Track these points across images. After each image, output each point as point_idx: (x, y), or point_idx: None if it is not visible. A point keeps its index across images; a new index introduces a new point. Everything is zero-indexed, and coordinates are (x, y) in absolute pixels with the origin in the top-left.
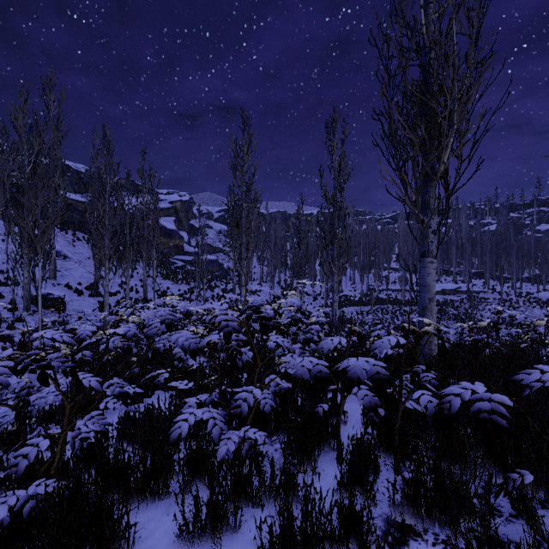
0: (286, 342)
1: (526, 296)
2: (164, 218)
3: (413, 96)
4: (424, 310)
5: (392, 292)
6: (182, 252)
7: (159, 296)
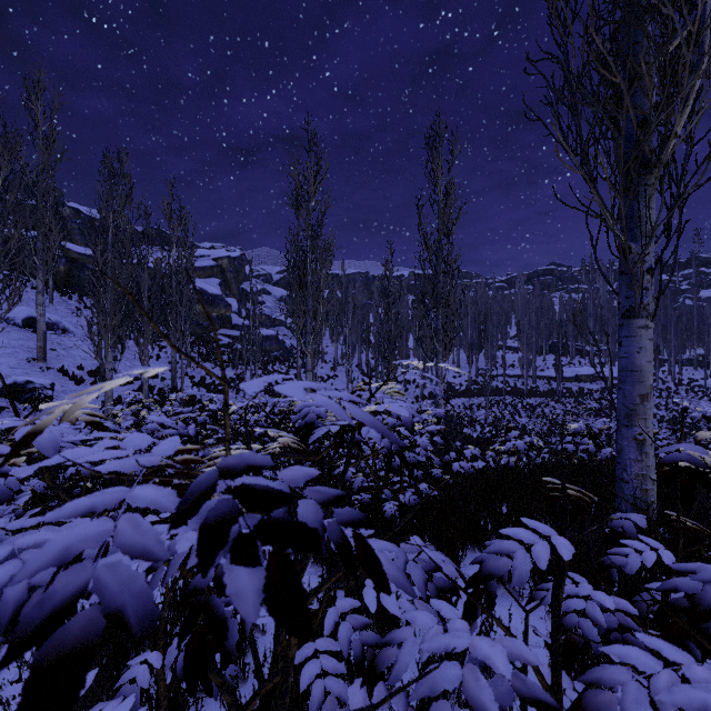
0: (386, 557)
1: (688, 384)
2: (205, 280)
3: (617, 7)
4: (630, 416)
5: (509, 379)
6: (229, 325)
7: (195, 384)
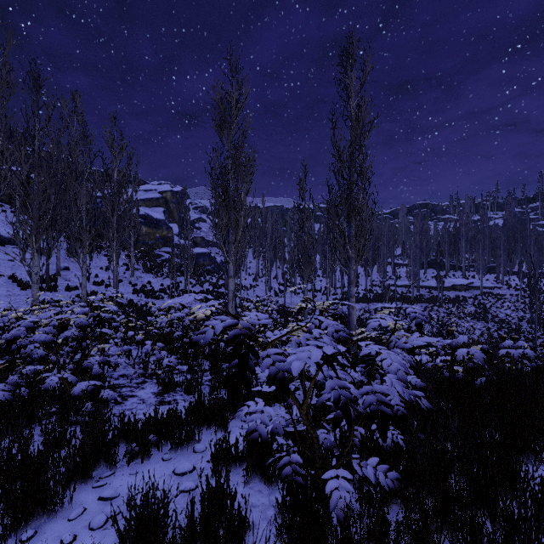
0: None
1: None
2: (152, 208)
3: None
4: None
5: (398, 288)
6: (170, 244)
7: (135, 291)
